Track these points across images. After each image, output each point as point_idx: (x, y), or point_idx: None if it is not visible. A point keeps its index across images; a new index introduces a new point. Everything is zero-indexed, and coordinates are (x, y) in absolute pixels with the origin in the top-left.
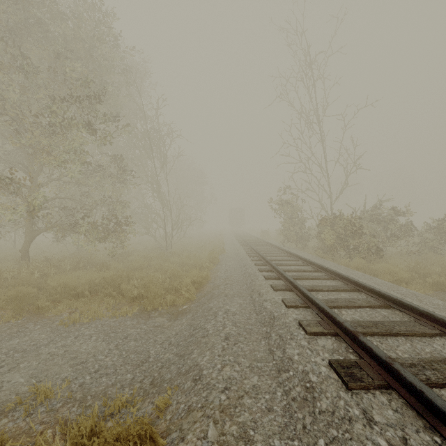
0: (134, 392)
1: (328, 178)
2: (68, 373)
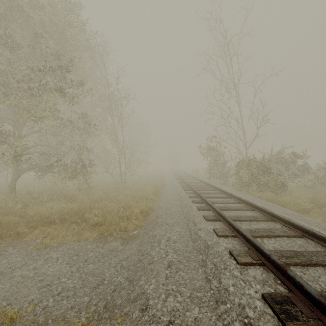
0: (89, 316)
1: (243, 130)
2: (35, 295)
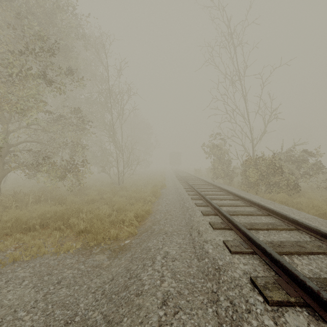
0: None
1: (250, 126)
2: None
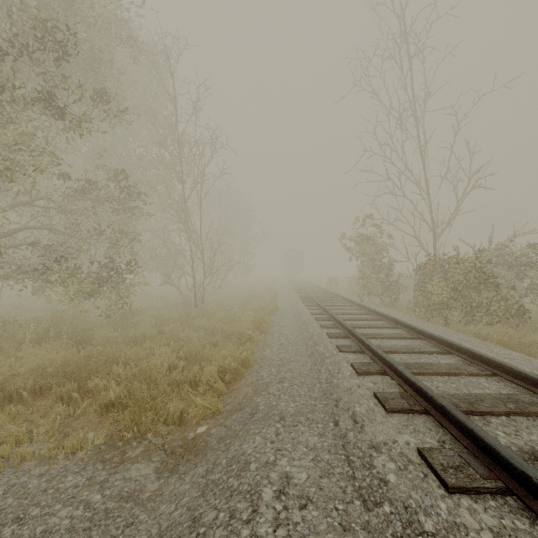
0: None
1: (430, 202)
2: None
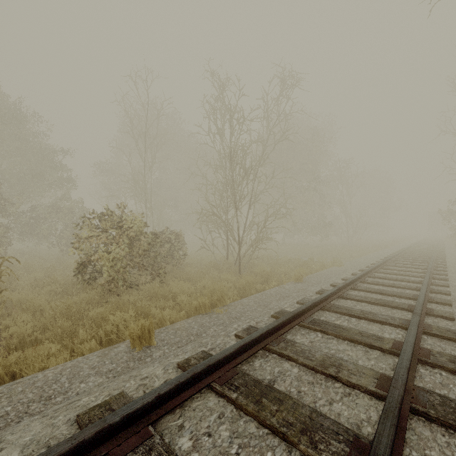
0: None
1: None
2: None
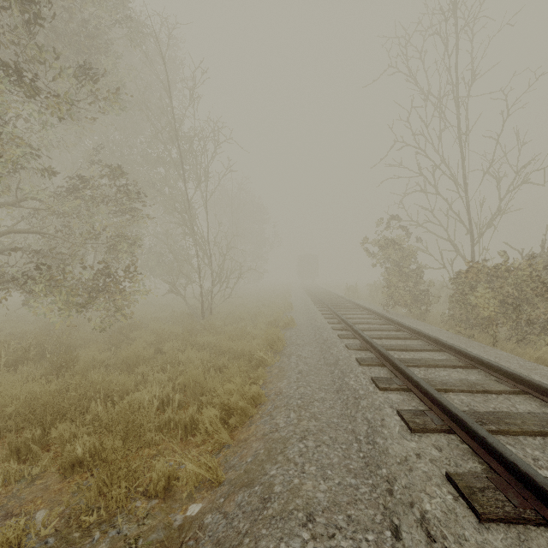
0: None
1: (467, 201)
2: None
